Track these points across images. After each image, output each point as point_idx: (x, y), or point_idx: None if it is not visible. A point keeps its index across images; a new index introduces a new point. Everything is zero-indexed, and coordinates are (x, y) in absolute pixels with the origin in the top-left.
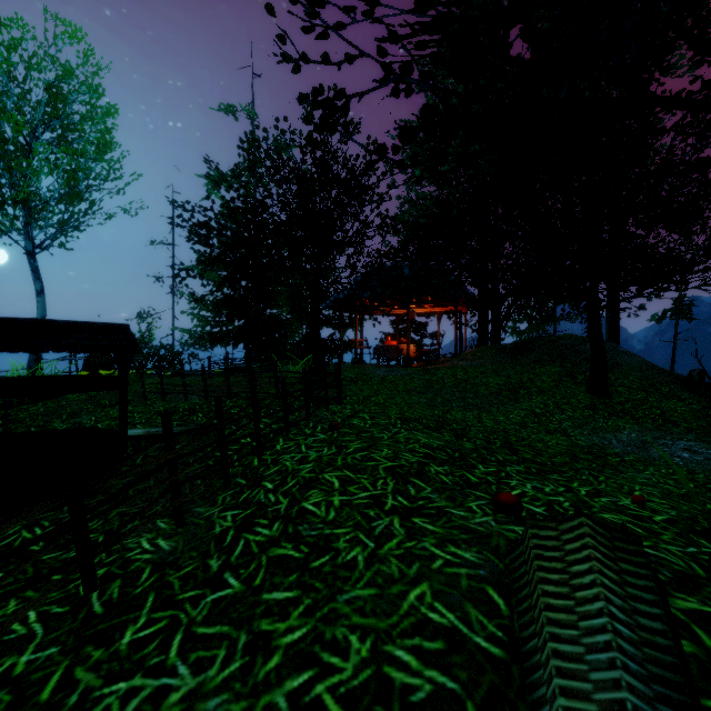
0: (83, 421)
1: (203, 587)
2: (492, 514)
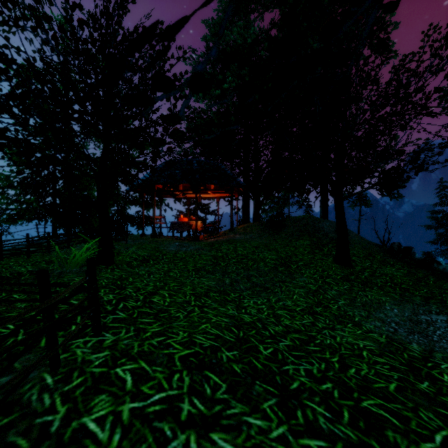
0: None
1: None
2: None
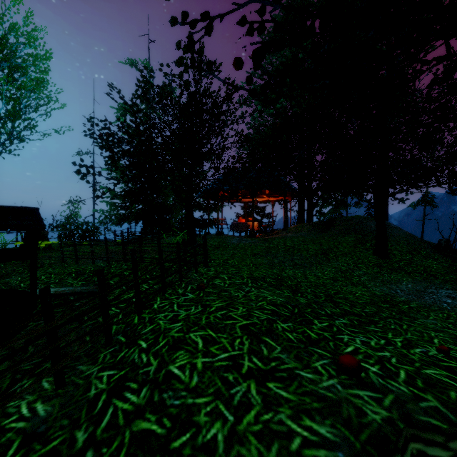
0: (11, 281)
1: None
2: (336, 376)
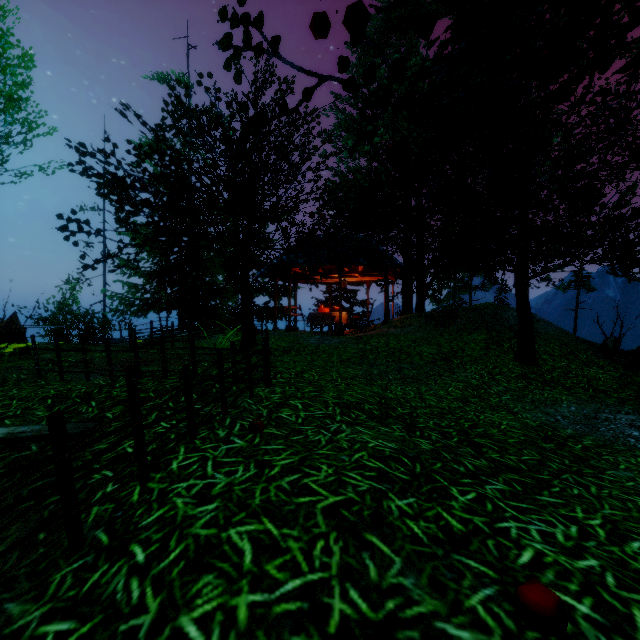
0: None
1: None
2: (518, 634)
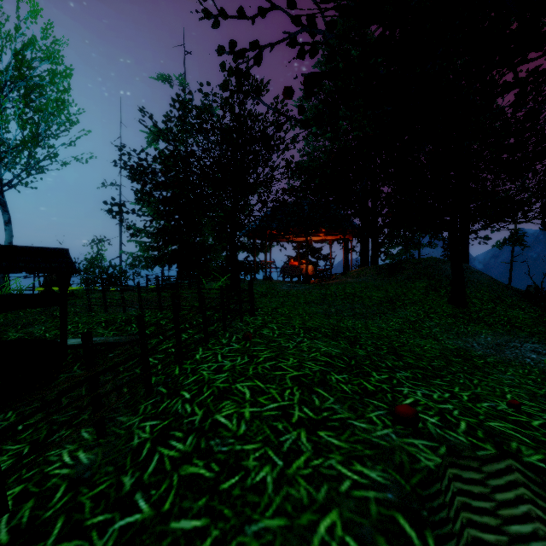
0: (34, 331)
1: (113, 509)
2: (392, 426)
